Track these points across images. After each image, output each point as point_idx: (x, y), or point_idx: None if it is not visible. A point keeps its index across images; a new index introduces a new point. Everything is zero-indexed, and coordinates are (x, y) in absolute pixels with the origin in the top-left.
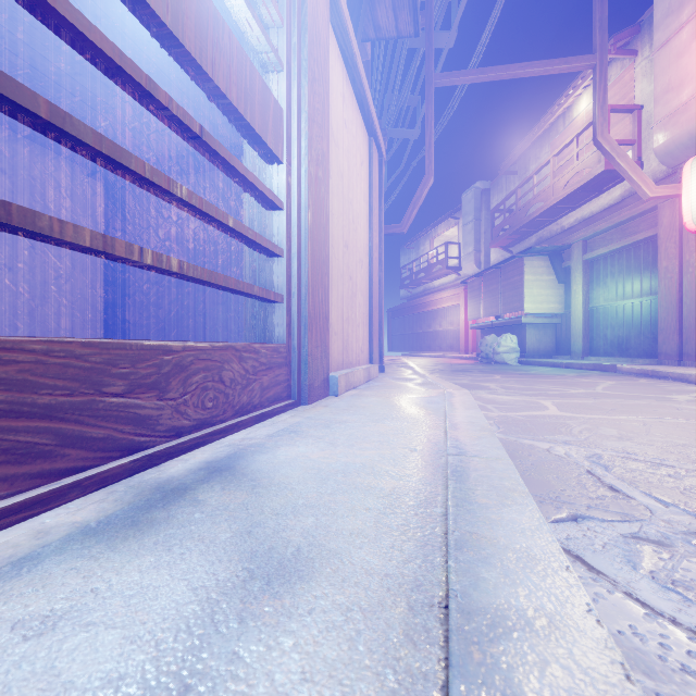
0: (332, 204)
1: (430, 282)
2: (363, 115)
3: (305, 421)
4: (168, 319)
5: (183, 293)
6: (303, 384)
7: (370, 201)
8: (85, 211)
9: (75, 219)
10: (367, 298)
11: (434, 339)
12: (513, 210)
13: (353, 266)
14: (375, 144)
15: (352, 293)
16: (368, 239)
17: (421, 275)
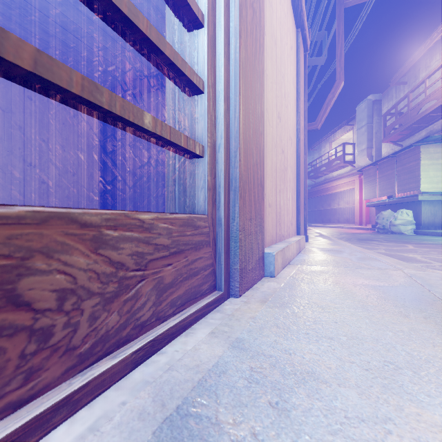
0: (266, 64)
1: (329, 173)
2: (293, 2)
3: (230, 361)
4: (139, 199)
5: (149, 180)
6: (233, 269)
7: (297, 87)
8: (87, 126)
9: (80, 131)
10: (294, 175)
11: (333, 215)
12: (403, 112)
13: (285, 141)
14: (301, 36)
15: (284, 166)
16: (295, 122)
17: (322, 169)
